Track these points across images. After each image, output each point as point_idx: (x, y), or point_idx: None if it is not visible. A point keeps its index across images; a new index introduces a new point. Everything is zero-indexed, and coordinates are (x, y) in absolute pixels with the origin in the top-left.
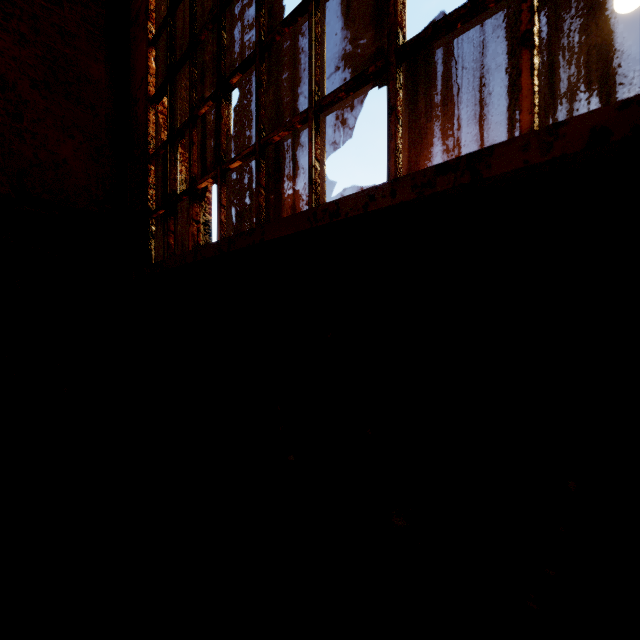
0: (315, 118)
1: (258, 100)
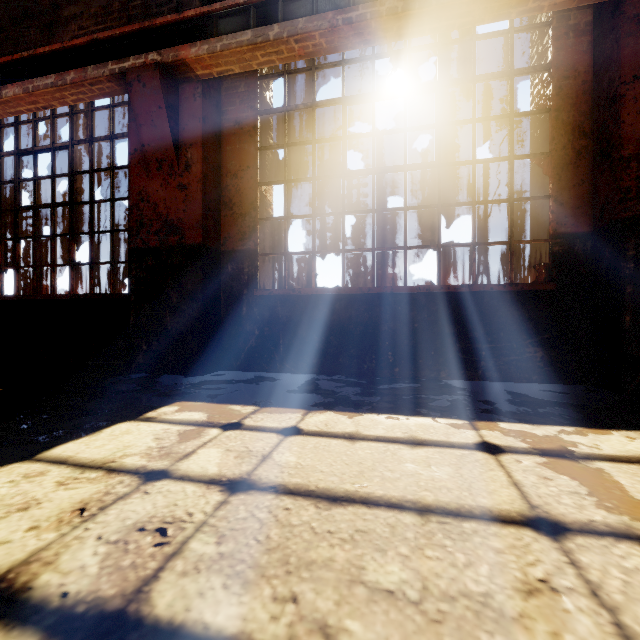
0: (53, 268)
1: (34, 253)
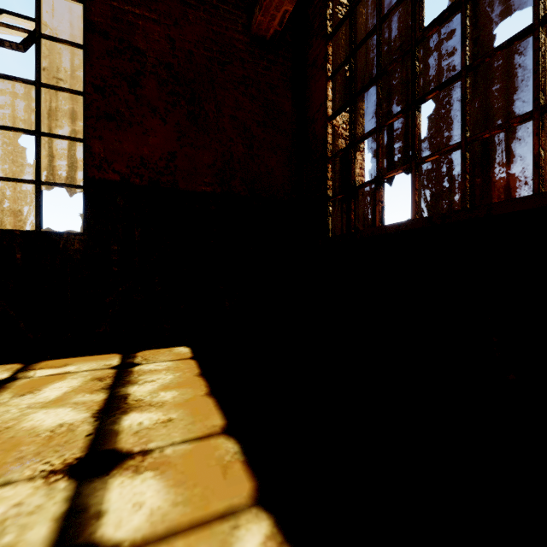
0: (540, 117)
1: (464, 109)
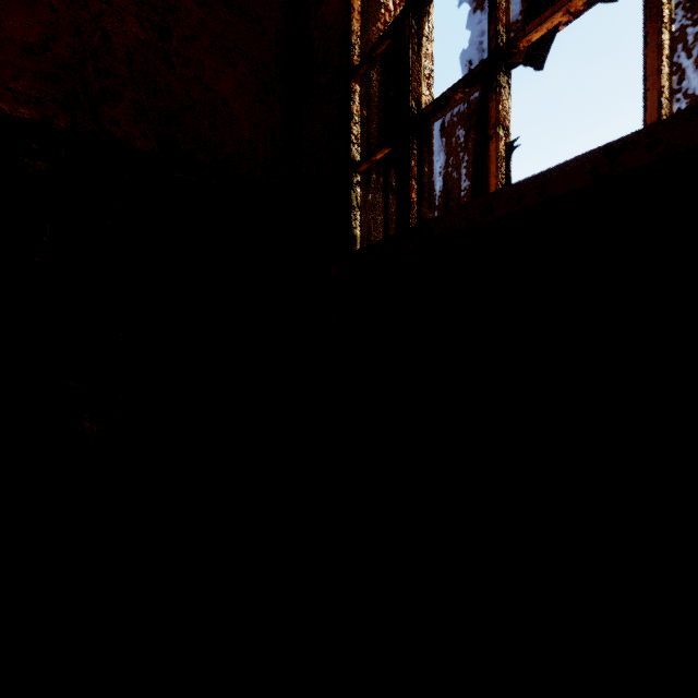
0: None
1: None
